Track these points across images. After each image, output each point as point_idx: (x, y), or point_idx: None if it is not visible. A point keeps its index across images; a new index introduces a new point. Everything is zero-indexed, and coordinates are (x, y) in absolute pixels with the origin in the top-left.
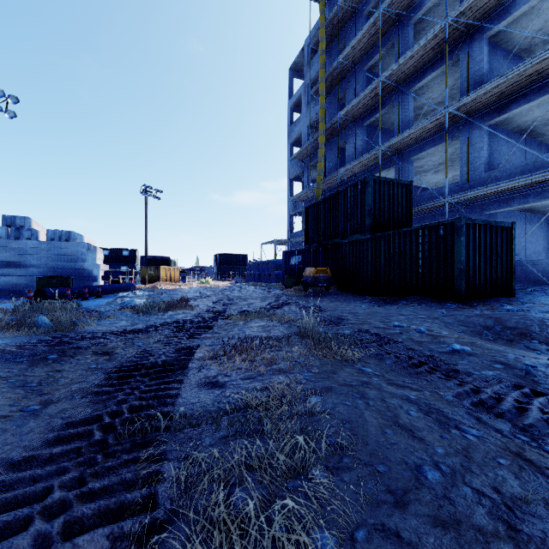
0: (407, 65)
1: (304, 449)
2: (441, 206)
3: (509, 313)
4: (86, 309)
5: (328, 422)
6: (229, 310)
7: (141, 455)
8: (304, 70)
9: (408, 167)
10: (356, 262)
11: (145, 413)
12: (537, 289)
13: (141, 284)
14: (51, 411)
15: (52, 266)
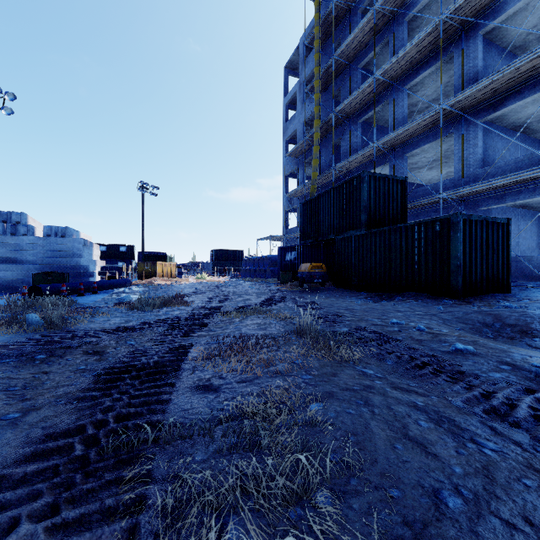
0: (401, 62)
1: (306, 467)
2: (436, 202)
3: (508, 310)
4: (80, 305)
5: (331, 434)
6: (225, 306)
7: (125, 474)
8: (300, 68)
9: (403, 164)
10: (351, 258)
11: (132, 423)
12: (532, 285)
13: (138, 279)
14: (32, 419)
15: (48, 262)
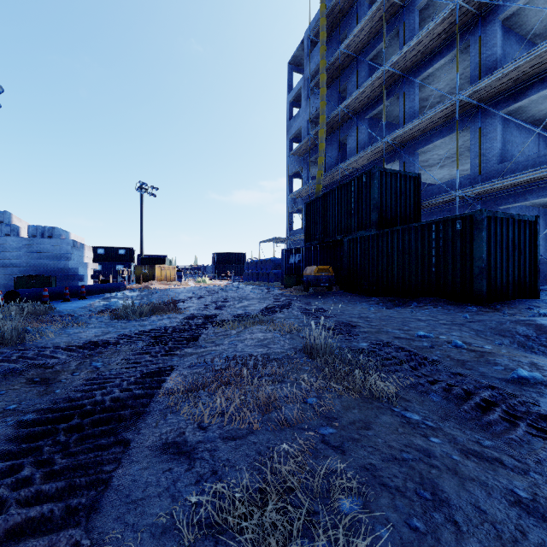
0: (413, 52)
1: None
2: (450, 200)
3: None
4: (59, 312)
5: None
6: (221, 314)
7: None
8: (304, 63)
9: (414, 161)
10: (360, 261)
11: None
12: None
13: (135, 283)
14: None
15: (34, 264)
